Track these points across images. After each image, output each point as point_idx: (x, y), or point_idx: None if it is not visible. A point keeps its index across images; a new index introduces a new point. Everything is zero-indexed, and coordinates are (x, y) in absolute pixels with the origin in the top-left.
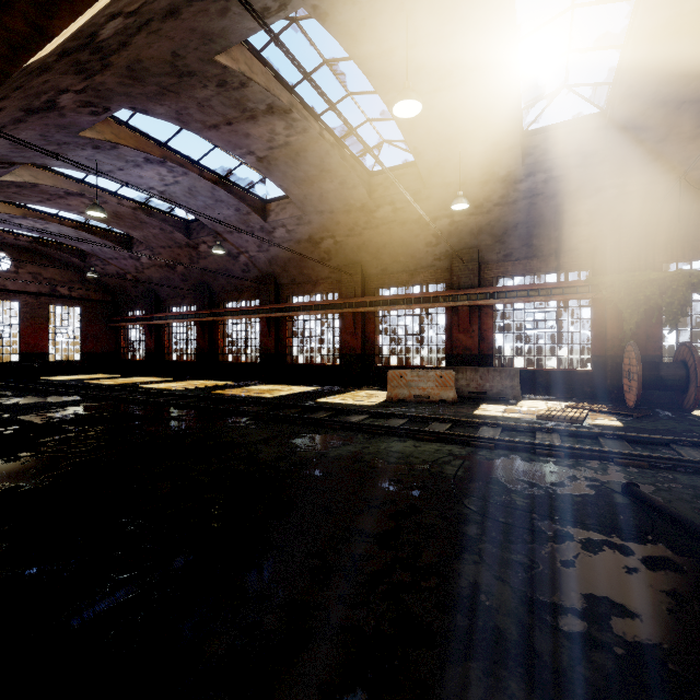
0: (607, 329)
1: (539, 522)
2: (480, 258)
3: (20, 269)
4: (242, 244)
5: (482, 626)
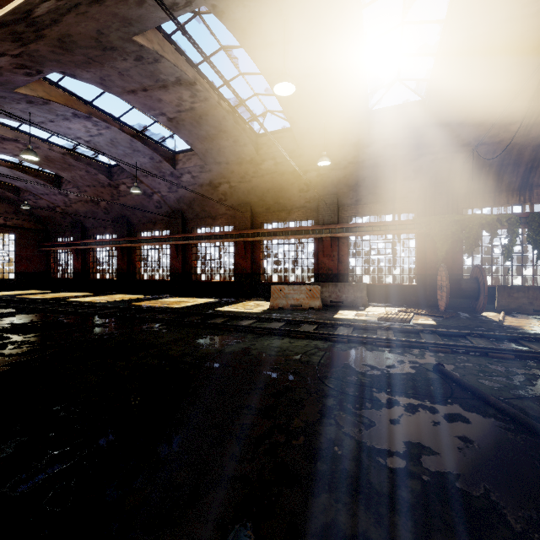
0: (427, 255)
1: (377, 393)
2: (339, 202)
3: None
4: (155, 186)
5: (335, 468)
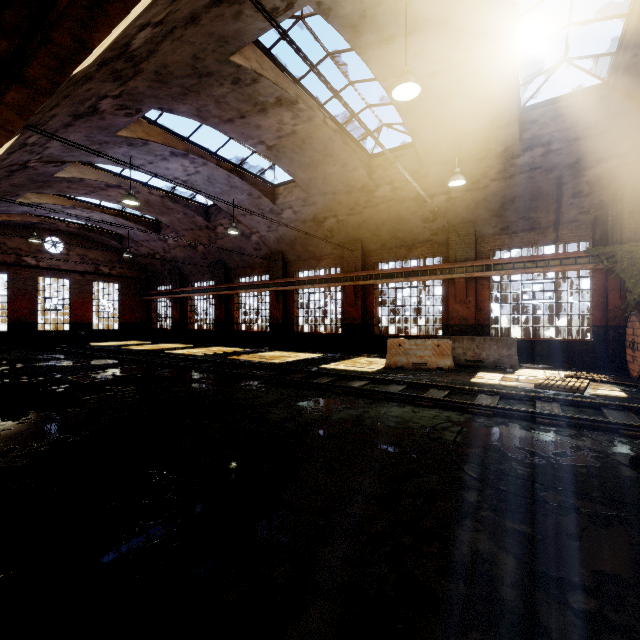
0: (609, 299)
1: (542, 492)
2: (477, 232)
3: (70, 252)
4: (254, 225)
5: (486, 596)
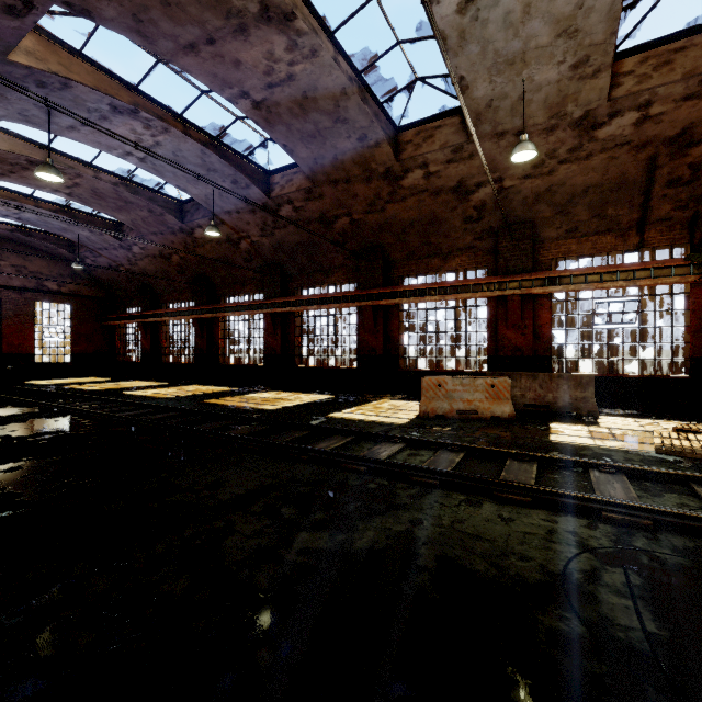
0: None
1: None
2: (534, 235)
3: (2, 261)
4: (242, 227)
5: None
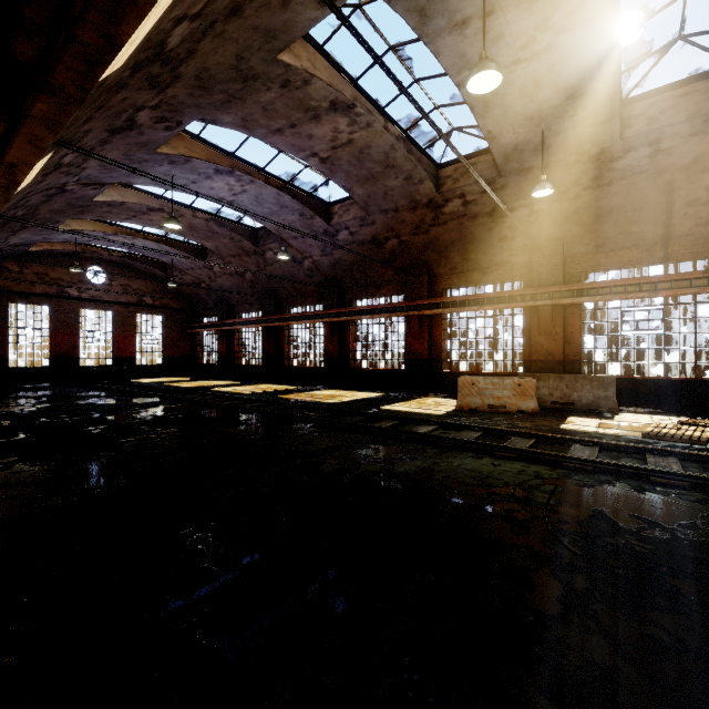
0: None
1: (672, 579)
2: (565, 251)
3: (113, 282)
4: (306, 249)
5: None
